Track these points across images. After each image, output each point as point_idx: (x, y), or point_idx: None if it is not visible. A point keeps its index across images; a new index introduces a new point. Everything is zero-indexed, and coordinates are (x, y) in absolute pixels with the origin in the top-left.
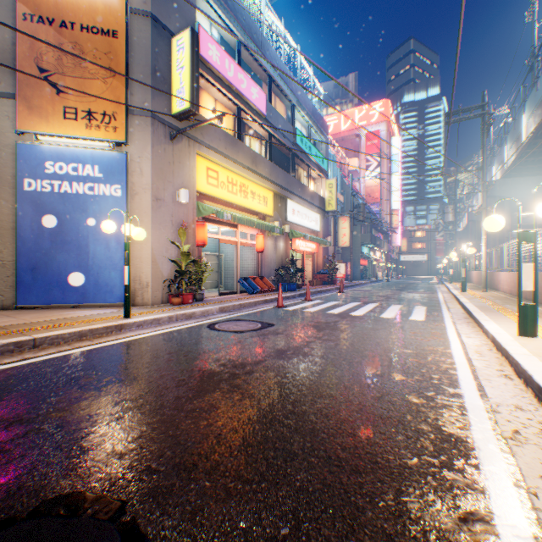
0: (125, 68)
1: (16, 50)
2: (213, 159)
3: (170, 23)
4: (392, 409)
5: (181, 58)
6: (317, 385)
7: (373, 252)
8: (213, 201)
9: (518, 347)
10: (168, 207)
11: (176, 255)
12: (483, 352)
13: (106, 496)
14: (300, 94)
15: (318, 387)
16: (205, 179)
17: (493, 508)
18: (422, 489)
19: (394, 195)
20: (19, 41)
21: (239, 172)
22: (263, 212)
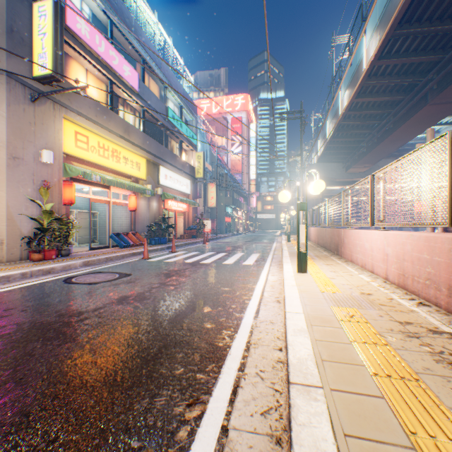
0: None
1: None
2: (83, 124)
3: None
4: (188, 334)
5: (44, 24)
6: (139, 323)
7: (236, 212)
8: (84, 163)
9: (292, 281)
10: (28, 165)
11: (39, 213)
12: (275, 286)
13: None
14: (172, 78)
15: (139, 325)
16: (73, 142)
17: (214, 392)
18: (174, 389)
19: (252, 168)
20: None
21: (111, 139)
22: (137, 176)
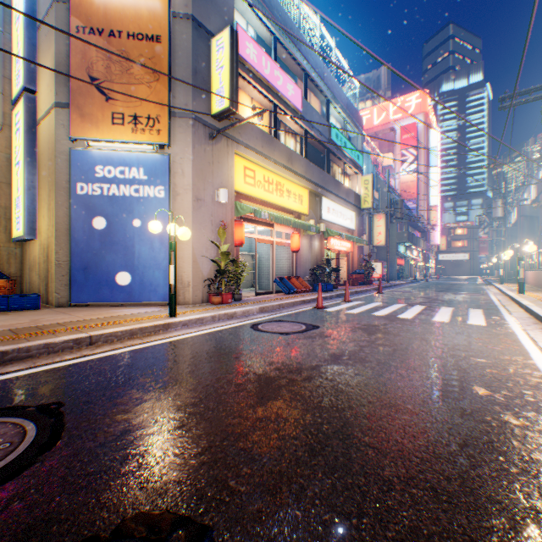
0: (168, 71)
1: (70, 62)
2: (250, 158)
3: (210, 24)
4: (490, 431)
5: (220, 57)
6: (388, 397)
7: (410, 251)
8: (250, 201)
9: None
10: (207, 207)
11: (215, 255)
12: None
13: (189, 519)
14: (335, 88)
15: (390, 399)
16: (242, 178)
17: None
18: None
19: (432, 190)
20: (73, 53)
21: (275, 170)
22: (298, 211)
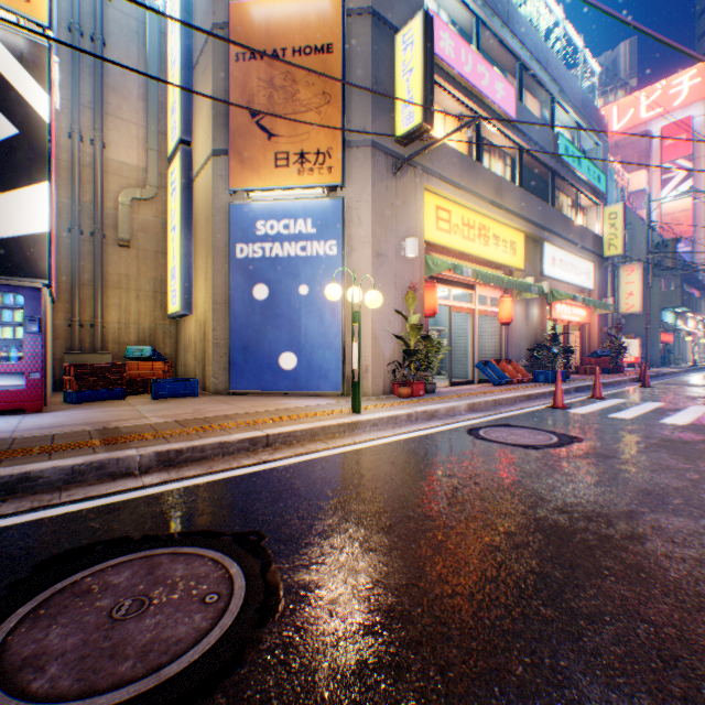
0: (341, 88)
1: (228, 99)
2: (444, 194)
3: (392, 16)
4: None
5: (408, 57)
6: None
7: (682, 321)
8: (441, 254)
9: None
10: (389, 264)
11: (399, 329)
12: None
13: None
14: (563, 79)
15: None
16: (433, 222)
17: None
18: None
19: None
20: (232, 87)
21: (477, 208)
22: (509, 265)
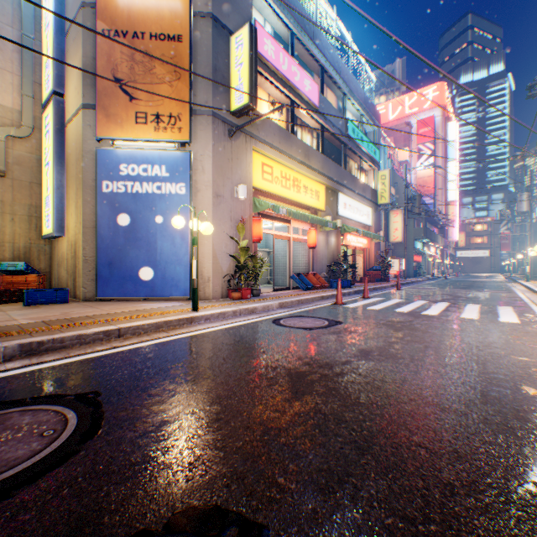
0: (189, 70)
1: (96, 64)
2: (268, 154)
3: (229, 22)
4: None
5: (240, 54)
6: (430, 395)
7: (427, 248)
8: (267, 197)
9: None
10: (226, 203)
11: (234, 250)
12: None
13: (241, 516)
14: (351, 83)
15: (432, 397)
16: (260, 174)
17: None
18: None
19: (450, 185)
20: (99, 55)
21: (292, 166)
22: (315, 207)
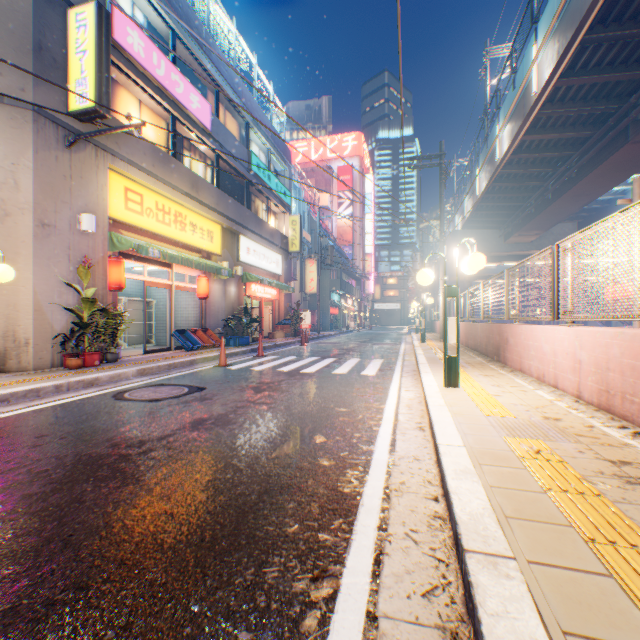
0: None
1: None
2: (136, 178)
3: None
4: (298, 475)
5: (83, 38)
6: (226, 458)
7: (345, 300)
8: (137, 232)
9: (438, 398)
10: (62, 236)
11: (76, 301)
12: (412, 405)
13: None
14: (257, 111)
15: (226, 460)
16: (123, 202)
17: (348, 561)
18: (289, 555)
19: (367, 237)
20: None
21: (173, 197)
22: (208, 250)
